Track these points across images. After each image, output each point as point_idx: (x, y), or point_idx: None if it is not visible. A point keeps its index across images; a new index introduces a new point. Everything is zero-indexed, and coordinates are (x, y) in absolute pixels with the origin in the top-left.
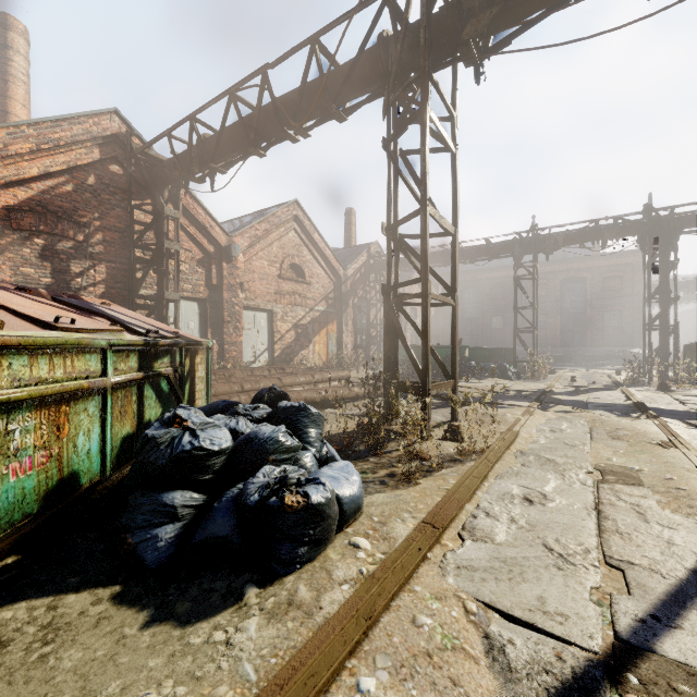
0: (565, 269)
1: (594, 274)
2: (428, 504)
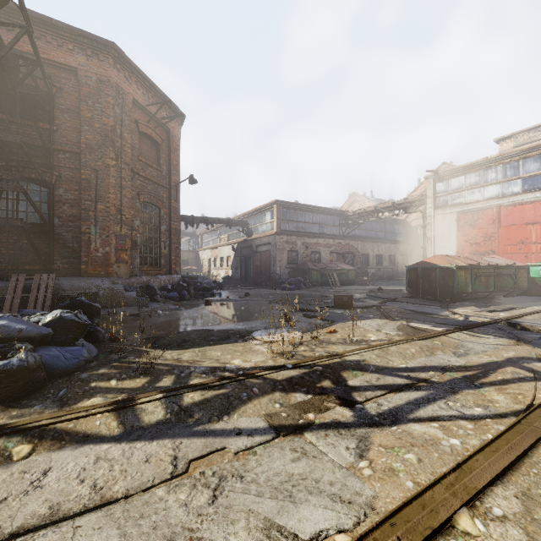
0: None
1: None
2: None
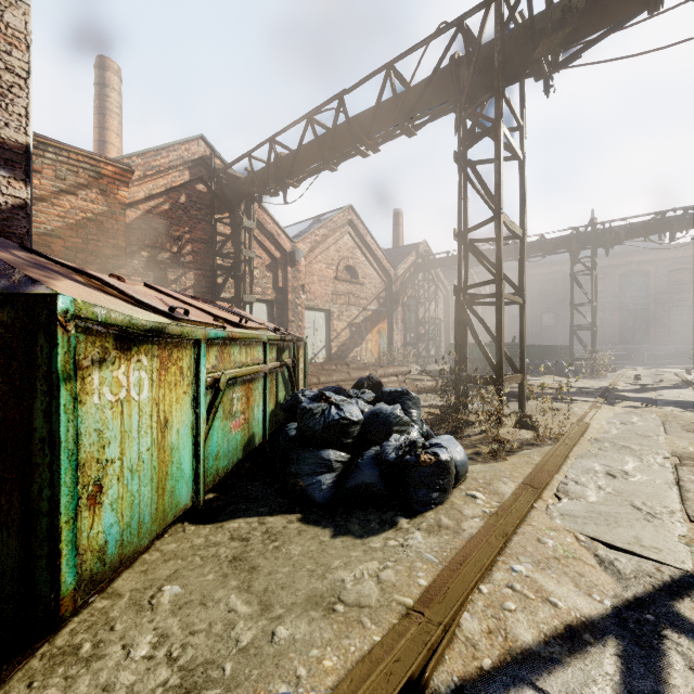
0: (625, 262)
1: (658, 267)
2: (521, 473)
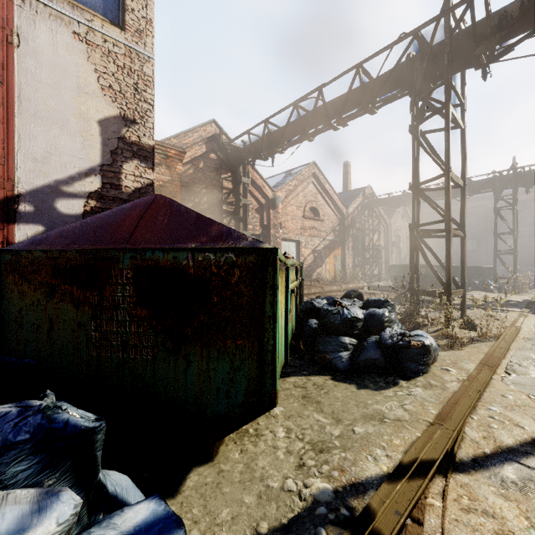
0: None
1: None
2: (476, 358)
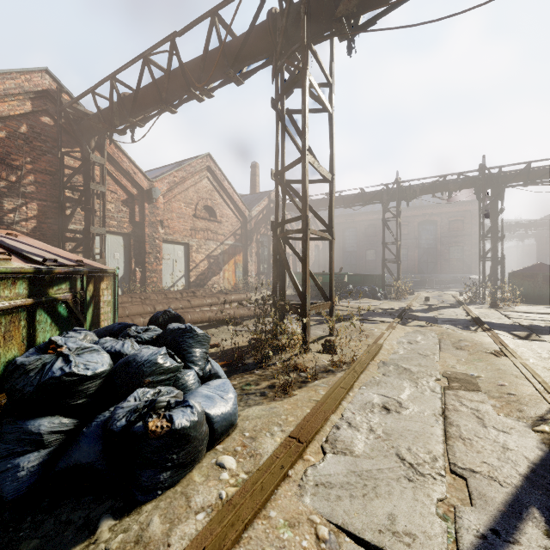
0: (422, 214)
1: (442, 218)
2: (298, 416)
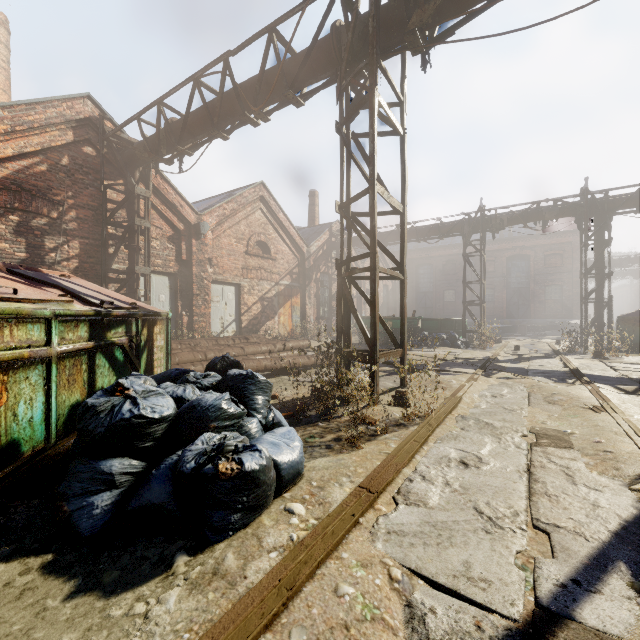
0: (511, 247)
1: (537, 252)
2: (367, 468)
